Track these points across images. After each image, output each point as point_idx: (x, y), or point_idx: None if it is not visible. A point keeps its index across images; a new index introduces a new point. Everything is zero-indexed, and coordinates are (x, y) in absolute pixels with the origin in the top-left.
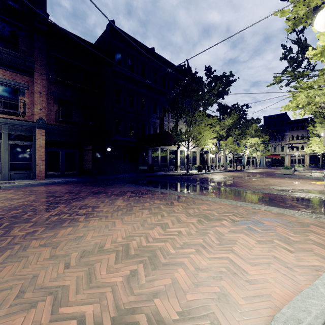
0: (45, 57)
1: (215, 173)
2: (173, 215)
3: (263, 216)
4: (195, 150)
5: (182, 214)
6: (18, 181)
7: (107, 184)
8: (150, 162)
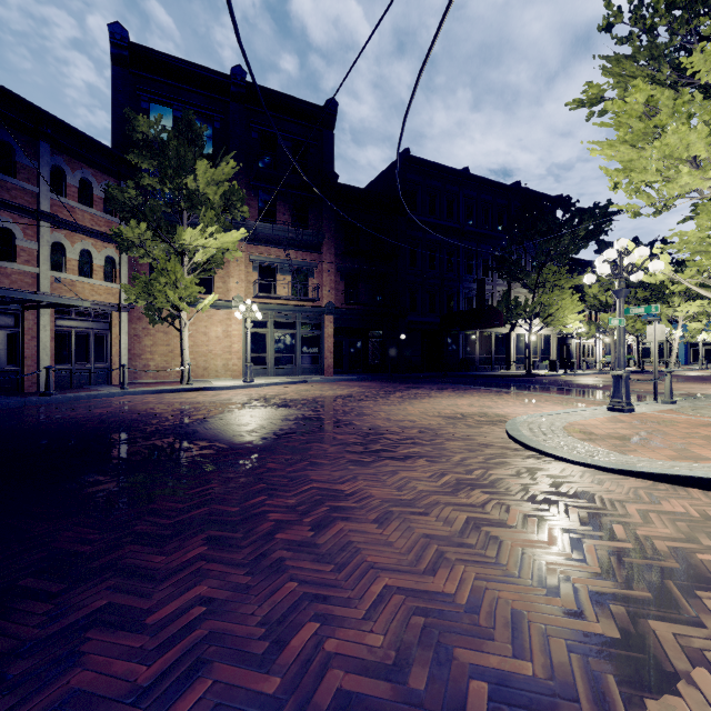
0: (333, 225)
1: (585, 376)
2: (502, 399)
3: (589, 402)
4: (546, 332)
5: (510, 399)
6: (309, 377)
7: (413, 382)
8: (461, 354)
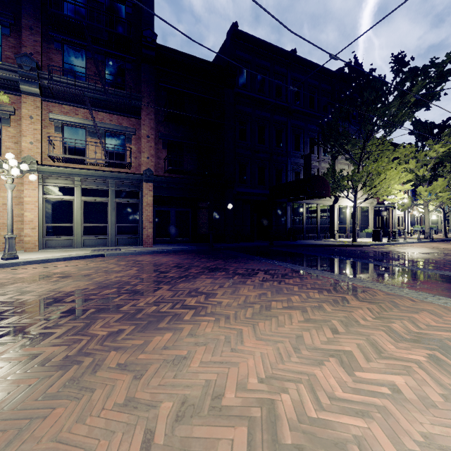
0: (153, 90)
1: (409, 245)
2: (358, 332)
3: None
4: (365, 205)
5: (377, 330)
6: (125, 248)
7: (227, 256)
8: (289, 224)
